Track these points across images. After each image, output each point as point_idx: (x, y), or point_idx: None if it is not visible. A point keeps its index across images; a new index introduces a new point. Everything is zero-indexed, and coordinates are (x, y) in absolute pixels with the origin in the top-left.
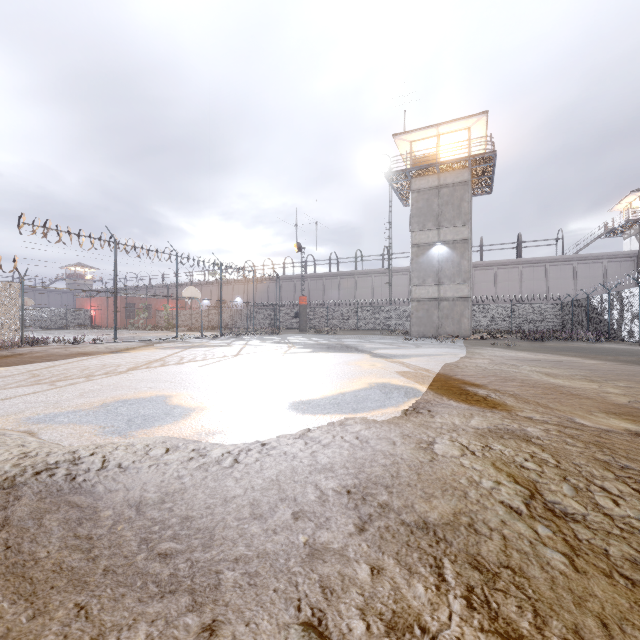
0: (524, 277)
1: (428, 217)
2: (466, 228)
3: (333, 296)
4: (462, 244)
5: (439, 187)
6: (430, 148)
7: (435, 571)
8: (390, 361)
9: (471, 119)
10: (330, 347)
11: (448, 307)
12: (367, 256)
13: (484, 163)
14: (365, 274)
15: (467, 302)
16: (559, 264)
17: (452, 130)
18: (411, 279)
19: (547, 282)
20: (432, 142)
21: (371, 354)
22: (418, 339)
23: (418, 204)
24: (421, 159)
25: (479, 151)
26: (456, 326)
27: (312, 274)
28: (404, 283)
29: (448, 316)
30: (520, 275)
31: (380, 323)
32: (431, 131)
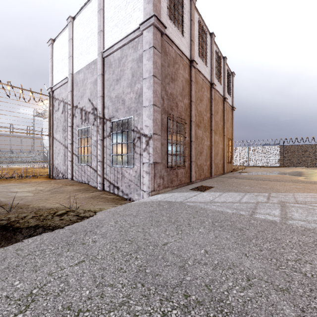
0: None
1: None
2: None
3: None
4: None
5: None
6: None
7: None
8: None
9: None
10: None
11: None
12: None
13: None
14: None
15: None
16: None
17: None
18: None
19: None
20: None
21: None
22: None
23: None
24: None
25: None
26: None
27: None
28: (7, 141)
29: None
30: None
31: (5, 159)
32: None
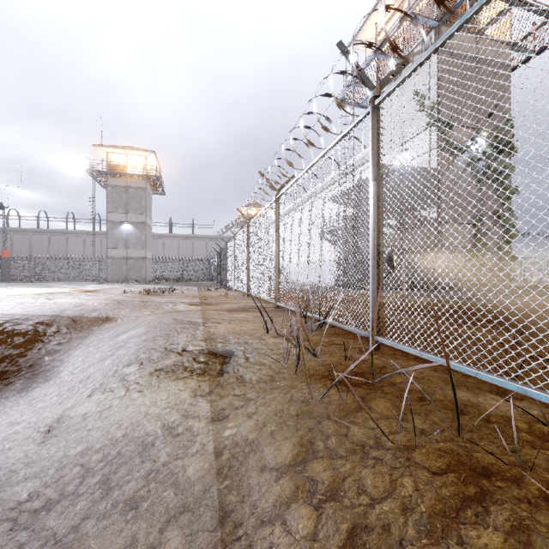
0: (195, 246)
1: (120, 205)
2: (144, 216)
3: (42, 250)
4: (142, 225)
5: (127, 187)
6: (119, 162)
7: (43, 296)
8: (71, 288)
9: (146, 152)
10: (34, 286)
11: (133, 263)
12: (79, 219)
13: (154, 180)
14: (77, 234)
15: (145, 260)
16: (213, 240)
17: (135, 154)
18: (108, 244)
19: (207, 250)
20: (123, 156)
21: (63, 287)
22: (108, 282)
23: (113, 195)
24: (115, 166)
25: (157, 168)
26: (138, 275)
27: (16, 228)
28: None
29: (133, 269)
30: (193, 245)
31: (90, 274)
32: (121, 151)
